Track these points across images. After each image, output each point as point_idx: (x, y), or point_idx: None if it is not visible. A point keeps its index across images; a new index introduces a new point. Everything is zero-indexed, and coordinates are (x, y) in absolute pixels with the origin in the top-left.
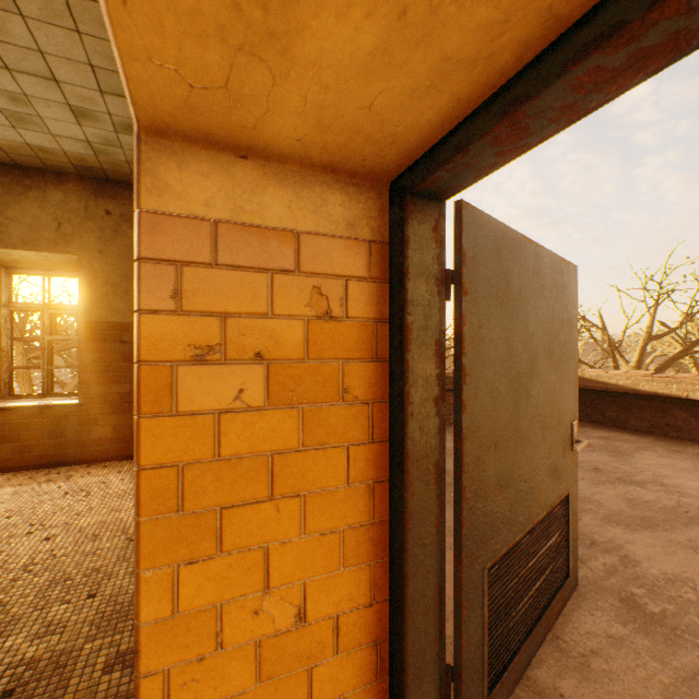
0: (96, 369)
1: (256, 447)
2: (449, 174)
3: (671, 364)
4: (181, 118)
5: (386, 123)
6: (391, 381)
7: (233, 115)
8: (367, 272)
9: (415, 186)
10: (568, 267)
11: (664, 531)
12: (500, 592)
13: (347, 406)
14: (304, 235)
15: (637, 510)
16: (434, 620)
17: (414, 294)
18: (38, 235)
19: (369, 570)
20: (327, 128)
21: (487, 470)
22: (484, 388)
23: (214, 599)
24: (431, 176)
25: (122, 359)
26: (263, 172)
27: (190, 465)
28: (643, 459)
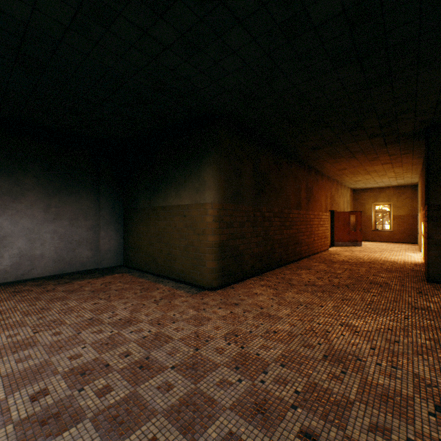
0: (395, 224)
1: None
2: None
3: None
4: None
5: None
6: None
7: None
8: None
9: None
10: None
11: None
12: None
13: None
14: None
15: None
16: None
17: None
18: (384, 199)
19: None
20: None
21: None
22: None
23: None
24: None
25: (401, 222)
26: None
27: None
28: None
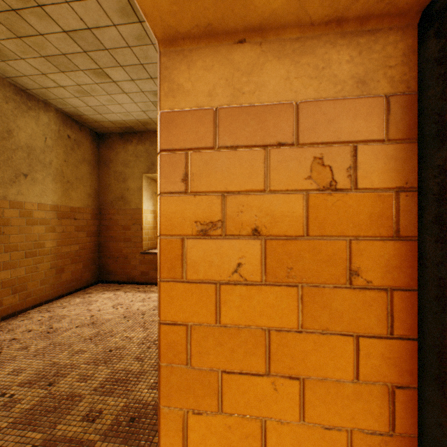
0: None
1: (252, 320)
2: None
3: None
4: (180, 14)
5: None
6: (421, 266)
7: None
8: (384, 133)
9: None
10: None
11: None
12: None
13: (356, 291)
14: (302, 104)
15: None
16: None
17: None
18: None
19: None
20: None
21: None
22: None
23: None
24: None
25: None
26: (260, 50)
27: (196, 327)
28: None
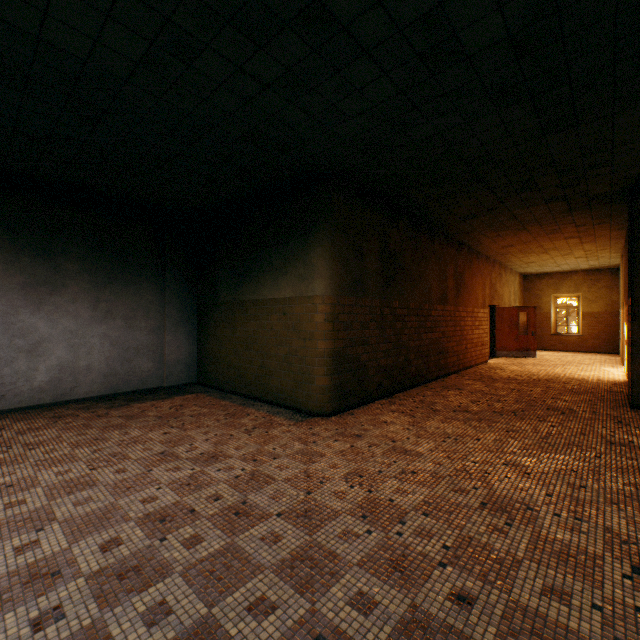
0: (585, 326)
1: None
2: None
3: None
4: None
5: None
6: None
7: None
8: None
9: None
10: None
11: None
12: None
13: None
14: None
15: None
16: None
17: None
18: (569, 289)
19: None
20: None
21: None
22: None
23: None
24: None
25: (594, 323)
26: None
27: None
28: None
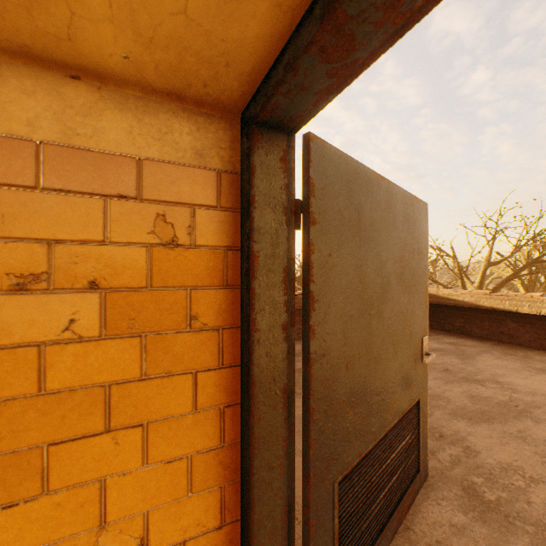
0: None
1: (90, 378)
2: (286, 99)
3: (504, 284)
4: None
5: (211, 37)
6: (241, 308)
7: (35, 18)
8: (217, 201)
9: (257, 113)
10: (419, 203)
11: (499, 423)
12: (353, 500)
13: (196, 333)
14: (146, 161)
15: (478, 405)
16: (282, 541)
17: (261, 222)
18: None
19: (219, 493)
20: (149, 41)
21: (338, 389)
22: (335, 312)
23: (39, 541)
24: (270, 101)
25: None
26: (99, 94)
27: (8, 402)
28: (483, 361)
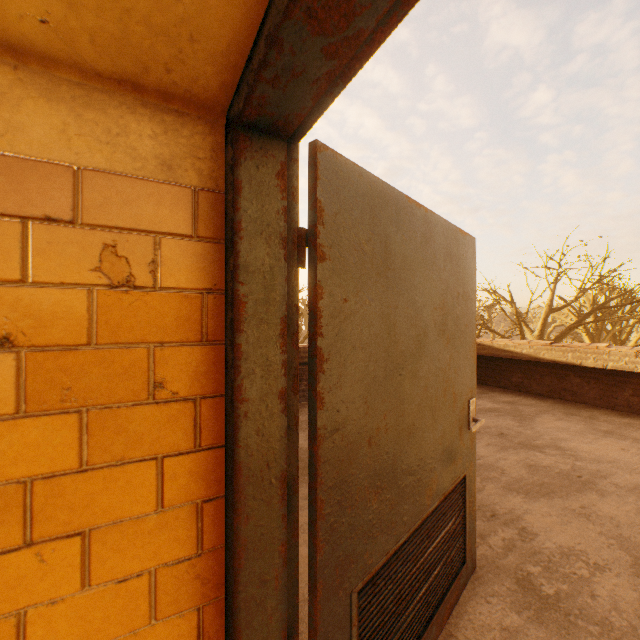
0: None
1: (1, 473)
2: (275, 89)
3: (567, 333)
4: None
5: None
6: (226, 370)
7: None
8: (193, 228)
9: (241, 110)
10: (465, 237)
11: (560, 498)
12: (378, 610)
13: (162, 405)
14: (88, 172)
15: (536, 476)
16: None
17: (249, 257)
18: None
19: (196, 617)
20: None
21: (357, 472)
22: (352, 374)
23: None
24: (253, 92)
25: None
26: (15, 76)
27: None
28: (543, 422)
